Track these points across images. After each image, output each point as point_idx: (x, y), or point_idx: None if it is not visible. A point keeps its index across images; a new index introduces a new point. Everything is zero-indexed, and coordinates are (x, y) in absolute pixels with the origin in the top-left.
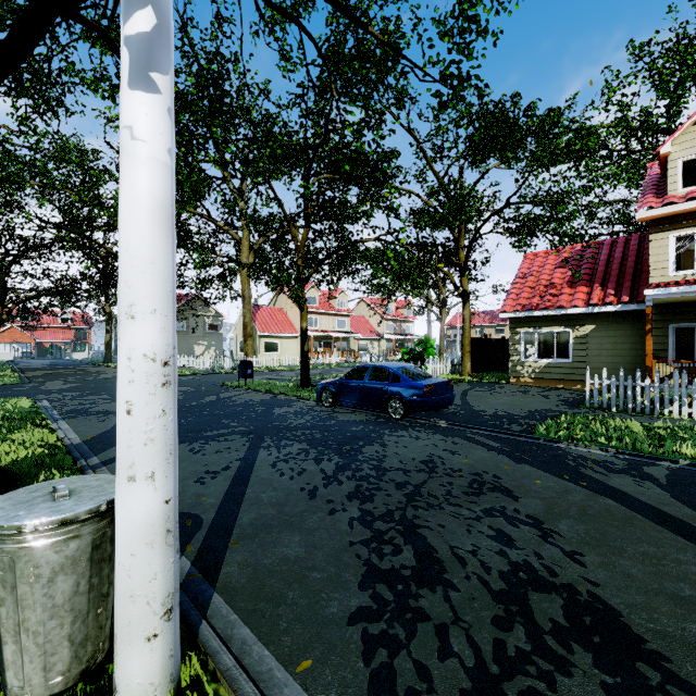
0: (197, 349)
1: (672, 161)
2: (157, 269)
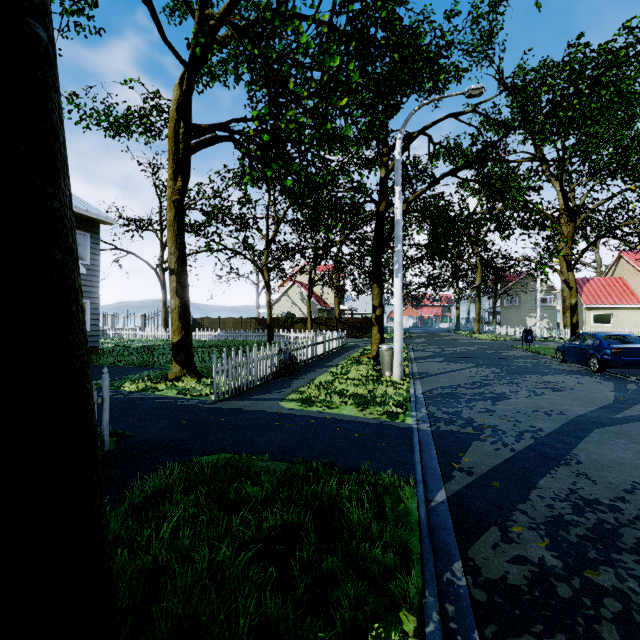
0: (528, 321)
1: None
2: (398, 307)
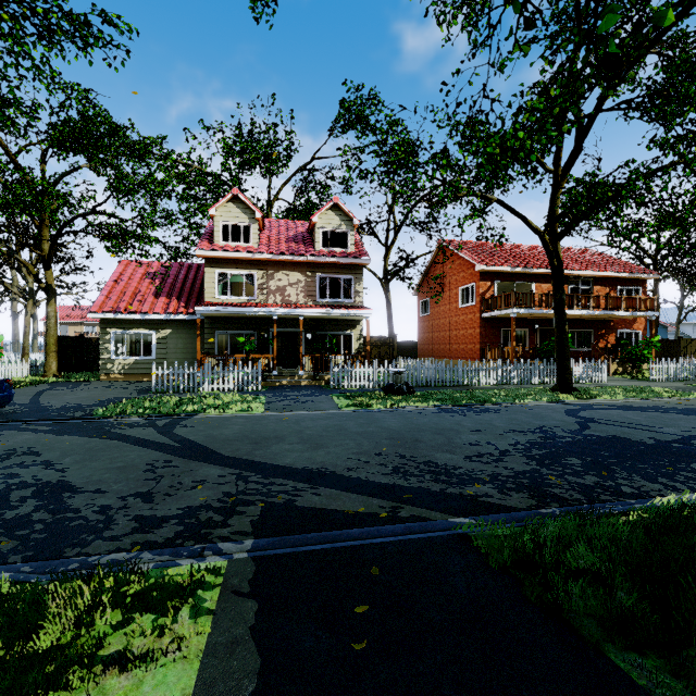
0: None
1: (217, 221)
2: None
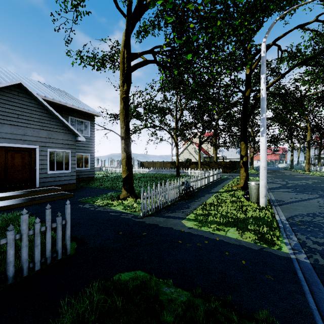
0: None
1: None
2: (263, 156)
